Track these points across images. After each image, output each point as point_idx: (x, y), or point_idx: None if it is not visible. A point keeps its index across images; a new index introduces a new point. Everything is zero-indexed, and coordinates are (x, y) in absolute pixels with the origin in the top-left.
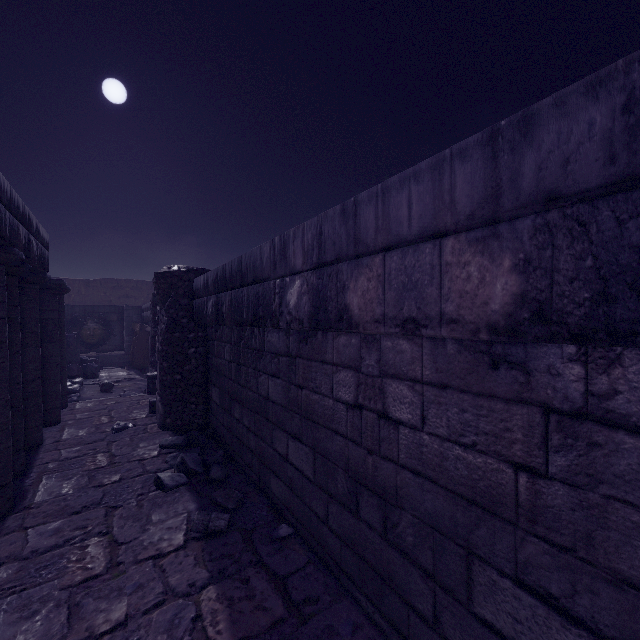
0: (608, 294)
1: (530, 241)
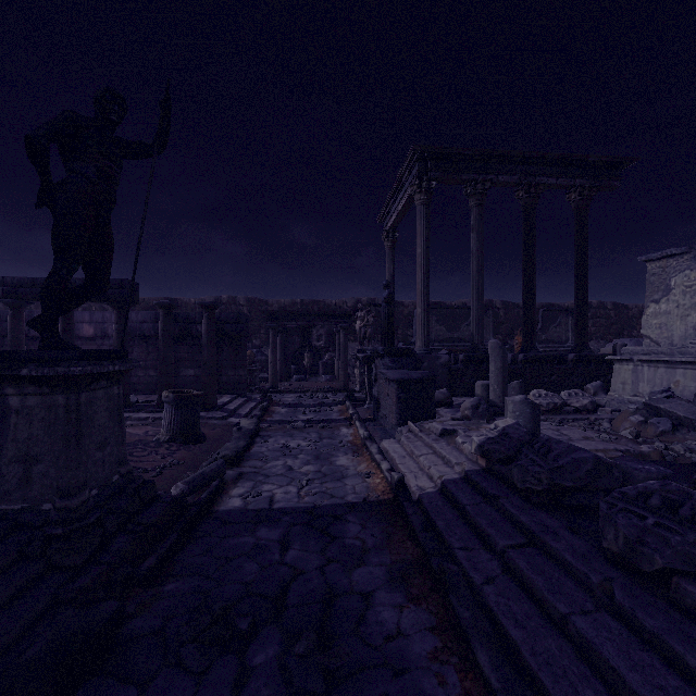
0: (102, 332)
1: (95, 326)
